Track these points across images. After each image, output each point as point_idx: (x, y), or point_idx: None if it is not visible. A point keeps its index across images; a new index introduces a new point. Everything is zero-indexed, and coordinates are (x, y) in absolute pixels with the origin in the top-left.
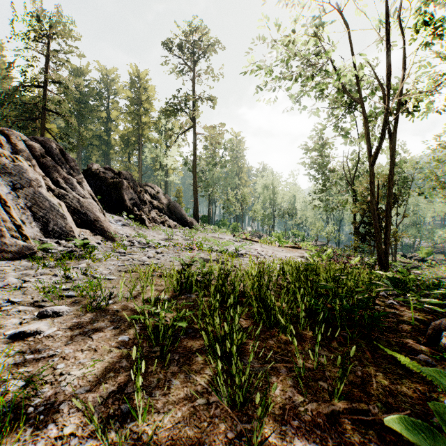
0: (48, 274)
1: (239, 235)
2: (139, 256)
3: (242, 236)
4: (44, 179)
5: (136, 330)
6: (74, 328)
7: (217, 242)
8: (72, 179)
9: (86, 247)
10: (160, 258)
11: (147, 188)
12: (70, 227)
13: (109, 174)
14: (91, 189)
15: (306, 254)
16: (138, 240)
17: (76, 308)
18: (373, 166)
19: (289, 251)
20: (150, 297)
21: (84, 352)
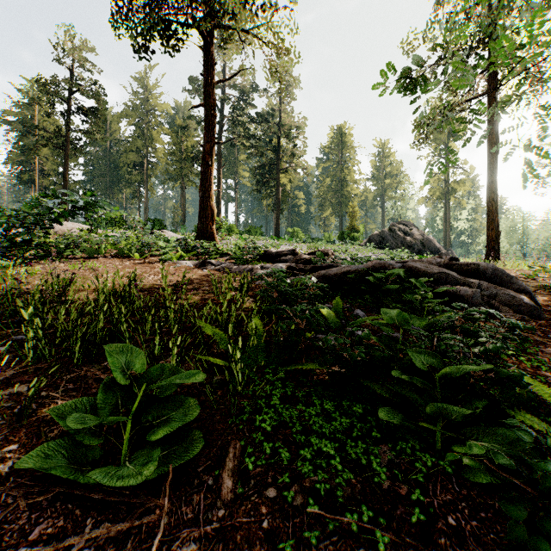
0: None
1: None
2: None
3: None
4: None
5: None
6: None
7: None
8: None
9: None
10: None
11: None
12: None
13: None
14: None
15: None
16: None
17: None
18: None
19: None
20: None
21: None
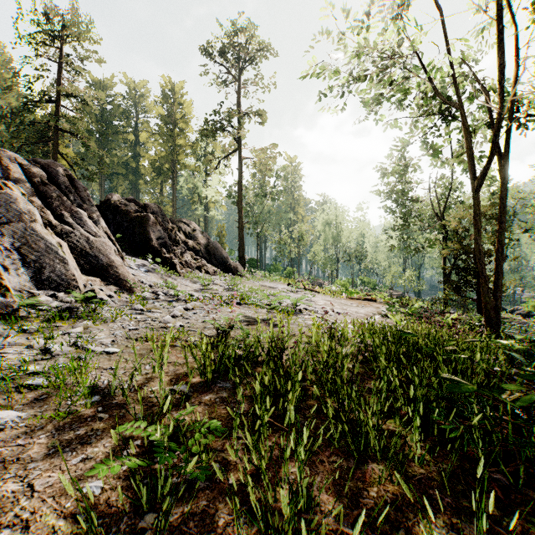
0: (21, 344)
1: (295, 283)
2: (161, 313)
3: (300, 285)
4: (44, 212)
5: (122, 465)
6: (11, 461)
7: (268, 293)
8: (80, 212)
9: (89, 302)
10: (190, 317)
11: (181, 225)
12: (73, 275)
13: (132, 207)
14: (110, 225)
15: (384, 308)
16: (164, 291)
17: (35, 412)
18: (478, 191)
19: (361, 305)
20: (161, 389)
21: (2, 533)
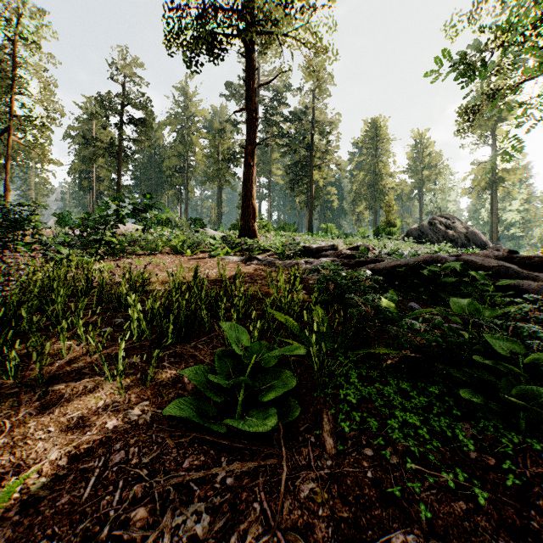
0: None
1: None
2: None
3: None
4: None
5: None
6: None
7: None
8: None
9: None
10: None
11: None
12: None
13: None
14: None
15: None
16: None
17: None
18: None
19: None
20: None
21: None
